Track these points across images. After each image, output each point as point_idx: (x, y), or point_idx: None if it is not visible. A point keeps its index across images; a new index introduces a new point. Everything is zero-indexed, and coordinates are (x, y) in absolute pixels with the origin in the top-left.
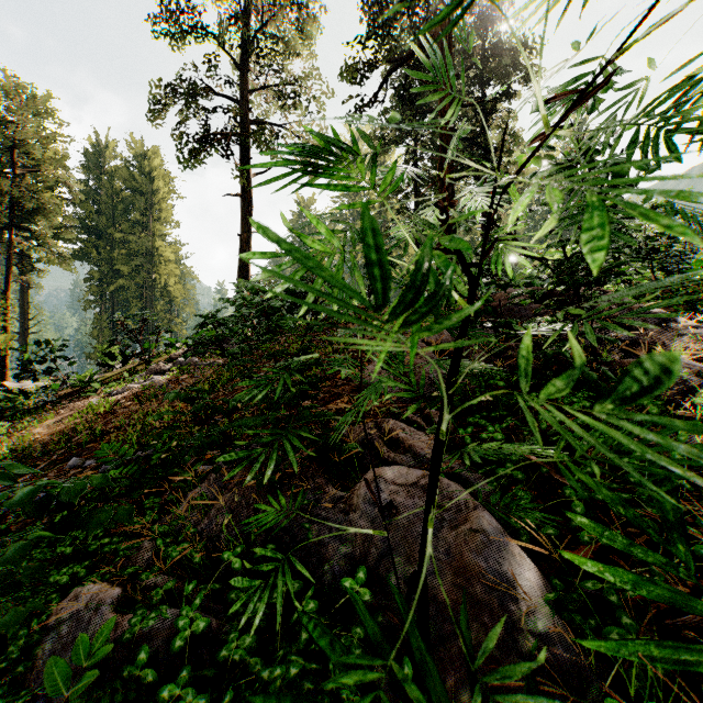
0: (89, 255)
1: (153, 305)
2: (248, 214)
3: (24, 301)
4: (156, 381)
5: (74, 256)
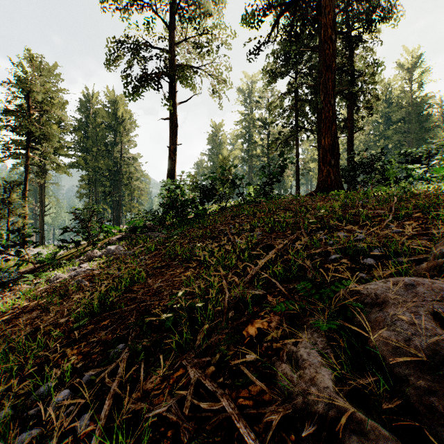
0: (80, 165)
1: (120, 196)
2: (174, 132)
3: (41, 195)
4: (80, 272)
5: (72, 166)
